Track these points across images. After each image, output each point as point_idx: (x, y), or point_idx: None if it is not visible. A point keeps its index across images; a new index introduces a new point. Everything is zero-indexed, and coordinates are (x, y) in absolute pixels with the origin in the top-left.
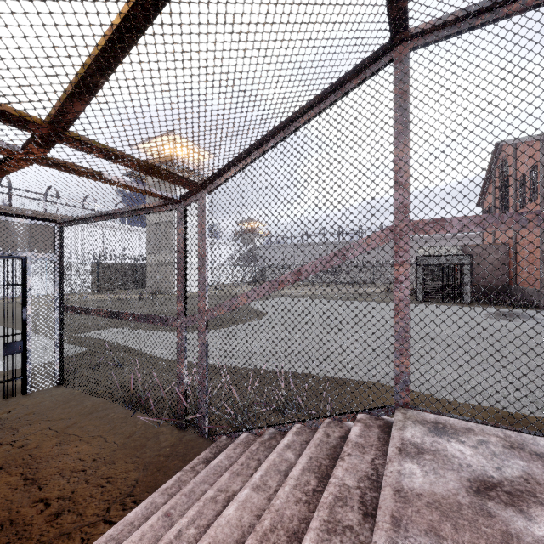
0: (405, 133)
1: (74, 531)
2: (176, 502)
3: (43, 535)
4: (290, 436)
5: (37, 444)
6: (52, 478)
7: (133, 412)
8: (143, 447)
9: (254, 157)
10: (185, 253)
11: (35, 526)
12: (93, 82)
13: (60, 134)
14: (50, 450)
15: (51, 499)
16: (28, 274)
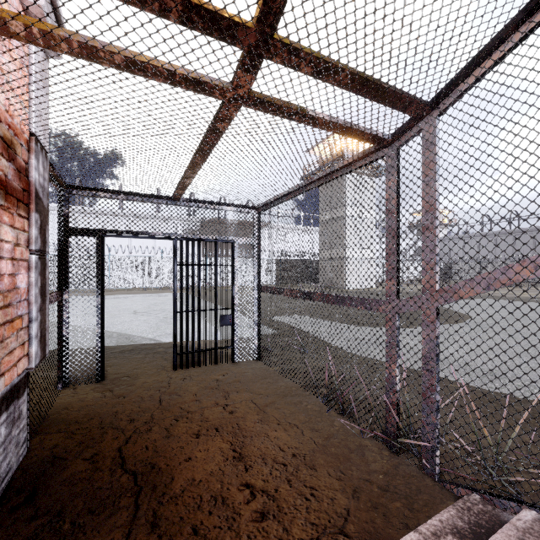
0: None
1: None
2: None
3: (250, 539)
4: None
5: (243, 415)
6: (255, 461)
7: (327, 408)
8: (346, 460)
9: None
10: (399, 212)
11: (242, 519)
12: None
13: (268, 40)
14: (253, 425)
15: (256, 488)
16: (235, 256)
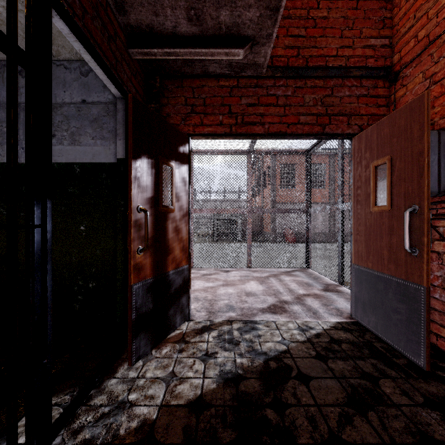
0: (192, 181)
1: None
2: None
3: None
4: None
5: None
6: None
7: None
8: None
9: None
10: None
11: None
12: None
13: None
14: None
15: None
16: None
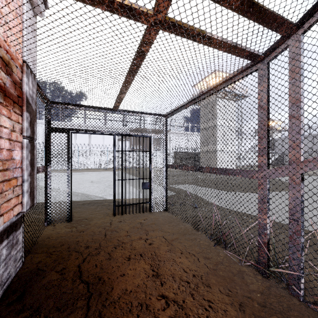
0: None
1: None
2: None
3: None
4: None
5: (158, 246)
6: (168, 279)
7: (214, 243)
8: (231, 281)
9: None
10: (269, 107)
11: None
12: None
13: None
14: (164, 253)
15: (169, 299)
16: (151, 145)
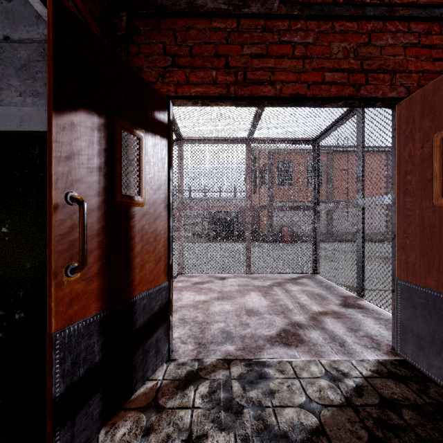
0: (182, 173)
1: None
2: None
3: None
4: None
5: None
6: None
7: None
8: None
9: None
10: None
11: None
12: None
13: None
14: None
15: None
16: None
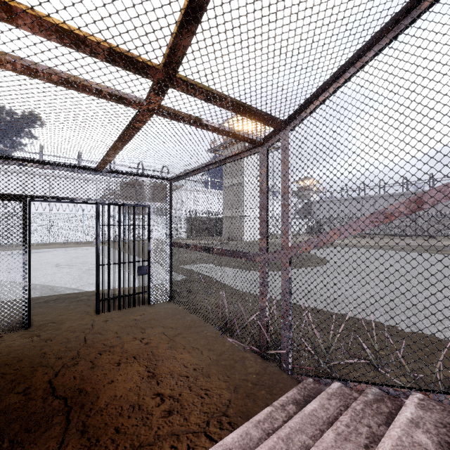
0: None
1: (181, 435)
2: (273, 446)
3: (159, 429)
4: (411, 408)
5: (156, 345)
6: (165, 377)
7: (221, 333)
8: (232, 368)
9: (349, 75)
10: (268, 192)
11: (154, 417)
12: (198, 4)
13: (172, 77)
14: (164, 351)
15: (165, 395)
16: (151, 218)
